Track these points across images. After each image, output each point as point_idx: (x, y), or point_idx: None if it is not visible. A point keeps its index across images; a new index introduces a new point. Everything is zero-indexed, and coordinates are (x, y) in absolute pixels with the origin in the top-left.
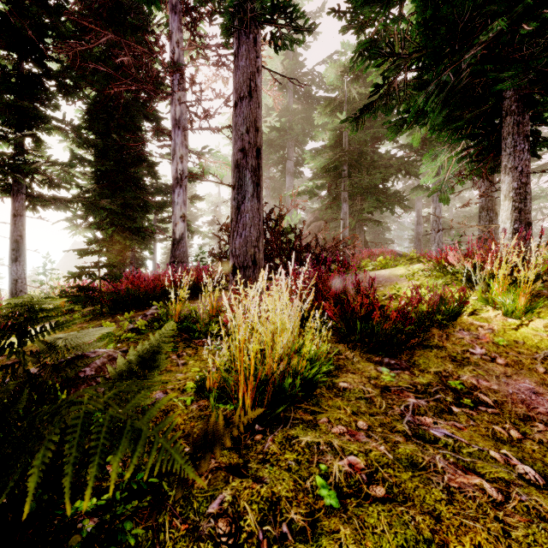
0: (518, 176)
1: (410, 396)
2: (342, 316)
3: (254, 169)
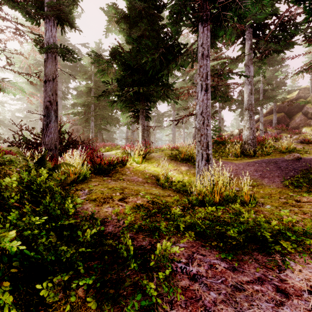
0: (142, 126)
1: (110, 180)
2: (92, 165)
3: (55, 110)
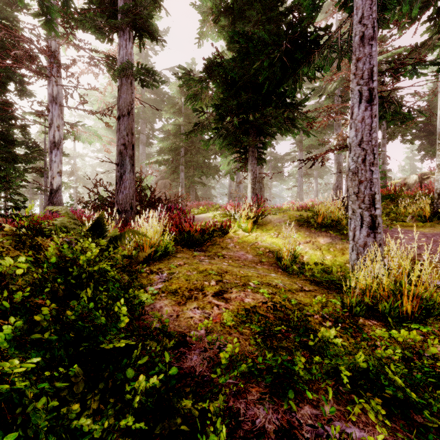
0: (253, 174)
1: (203, 257)
2: (179, 234)
3: (131, 156)
